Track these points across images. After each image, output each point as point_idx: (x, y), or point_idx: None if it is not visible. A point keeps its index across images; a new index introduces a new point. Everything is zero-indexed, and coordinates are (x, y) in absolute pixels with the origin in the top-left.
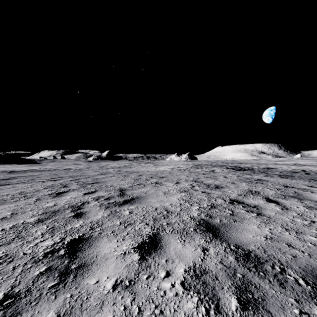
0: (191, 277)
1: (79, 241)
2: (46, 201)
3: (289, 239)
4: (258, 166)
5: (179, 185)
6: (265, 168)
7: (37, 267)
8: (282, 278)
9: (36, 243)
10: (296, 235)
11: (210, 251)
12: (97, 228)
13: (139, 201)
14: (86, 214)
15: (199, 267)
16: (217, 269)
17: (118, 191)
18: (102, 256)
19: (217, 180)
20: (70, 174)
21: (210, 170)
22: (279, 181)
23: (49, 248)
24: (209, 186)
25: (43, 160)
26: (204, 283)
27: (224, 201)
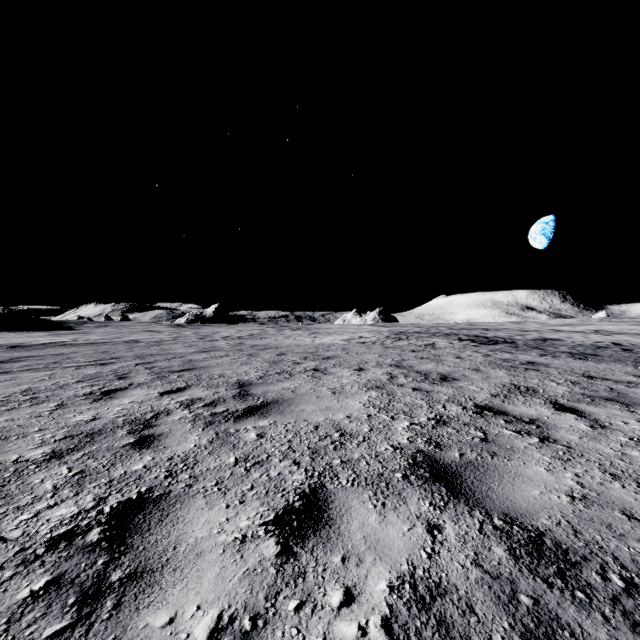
0: (408, 604)
1: (139, 507)
2: (77, 409)
3: (625, 501)
4: (523, 335)
5: (363, 374)
6: (538, 339)
7: (28, 578)
8: (634, 607)
9: (36, 511)
10: (639, 489)
11: (447, 532)
12: (182, 473)
13: (280, 409)
14: (161, 439)
15: (425, 577)
16: (468, 581)
17: (234, 387)
18: (190, 546)
19: (442, 364)
20: (137, 352)
21: (425, 344)
22: (573, 365)
23: (66, 525)
24: (428, 378)
25: (85, 323)
26: (441, 622)
27: (463, 410)
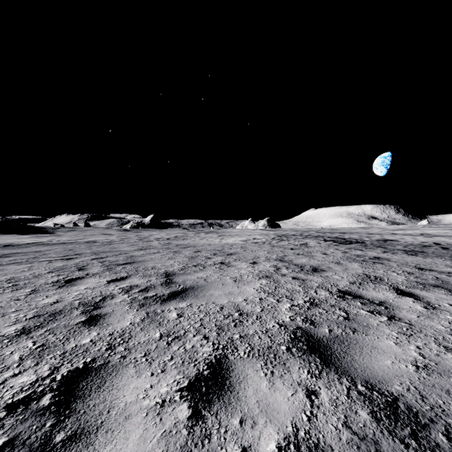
0: None
1: (84, 376)
2: (45, 294)
3: None
4: (370, 237)
5: (256, 267)
6: (381, 240)
7: None
8: None
9: (4, 379)
10: None
11: (322, 397)
12: (119, 346)
13: (195, 294)
14: (105, 318)
15: (306, 438)
16: (341, 442)
17: (162, 277)
18: (120, 410)
19: (313, 259)
20: (94, 249)
21: (301, 243)
22: (407, 259)
23: (25, 391)
24: (303, 269)
25: (59, 228)
26: None
27: (329, 294)
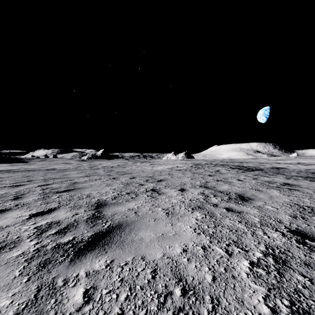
0: None
1: None
2: None
3: None
4: (263, 165)
5: (185, 194)
6: (273, 167)
7: None
8: None
9: None
10: None
11: None
12: None
13: (121, 238)
14: None
15: None
16: None
17: (92, 208)
18: None
19: (233, 185)
20: (47, 176)
21: (214, 170)
22: (314, 186)
23: None
24: (231, 197)
25: (33, 159)
26: None
27: (285, 238)
